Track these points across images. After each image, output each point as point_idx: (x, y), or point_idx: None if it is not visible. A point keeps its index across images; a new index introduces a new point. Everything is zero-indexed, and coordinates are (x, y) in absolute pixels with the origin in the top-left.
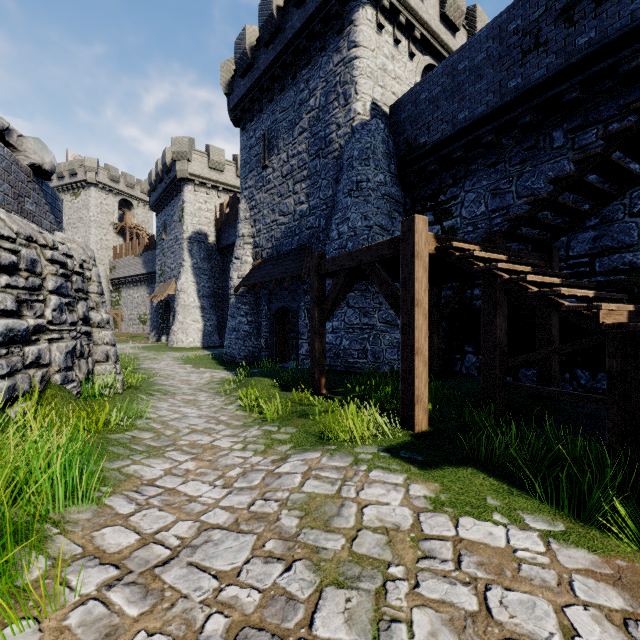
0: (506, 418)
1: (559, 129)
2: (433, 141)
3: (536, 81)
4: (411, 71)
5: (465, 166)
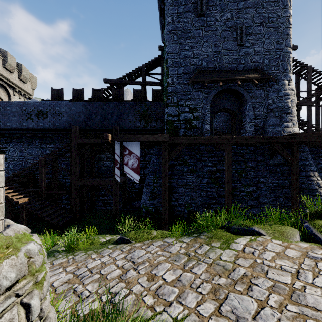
0: (12, 220)
1: (37, 140)
2: None
3: (30, 128)
4: None
5: (10, 139)
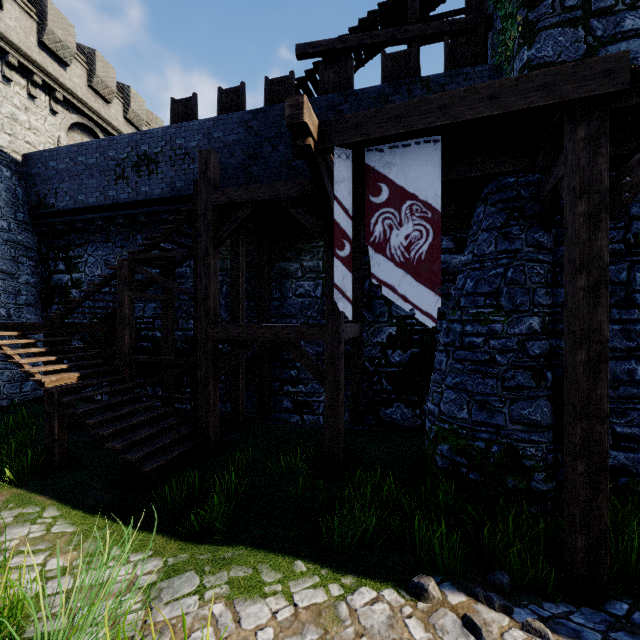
0: None
1: (140, 234)
2: (60, 206)
3: (122, 200)
4: (54, 125)
5: (87, 235)
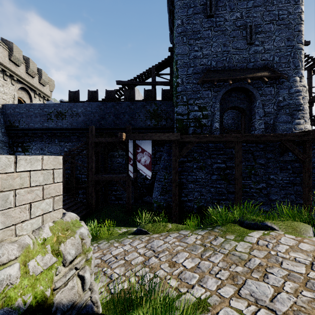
0: None
1: (57, 139)
2: (21, 127)
3: (50, 127)
4: (12, 90)
5: (33, 138)
